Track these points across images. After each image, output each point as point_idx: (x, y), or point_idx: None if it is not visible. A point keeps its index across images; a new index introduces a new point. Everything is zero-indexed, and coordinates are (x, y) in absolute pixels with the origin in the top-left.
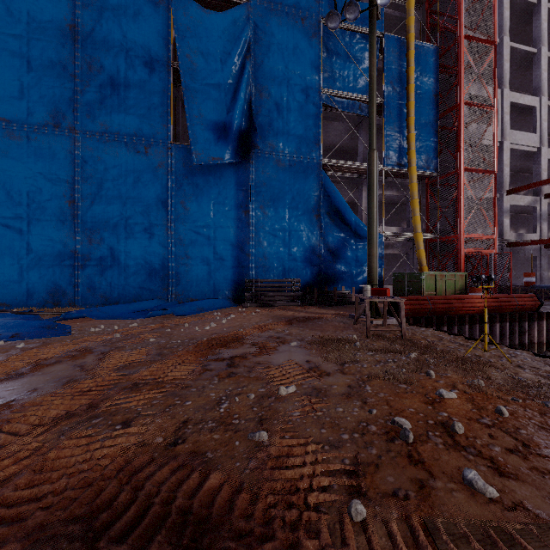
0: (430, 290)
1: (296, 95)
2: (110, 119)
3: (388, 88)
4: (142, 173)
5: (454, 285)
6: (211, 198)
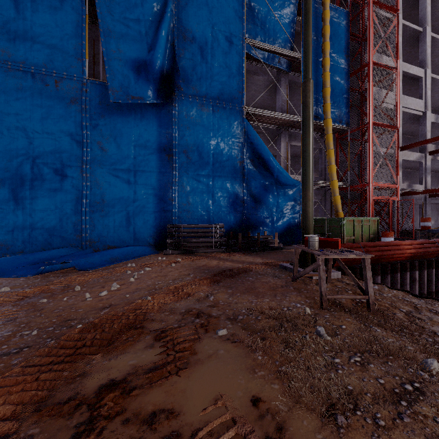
0: (349, 235)
1: (220, 42)
2: (12, 46)
3: None
4: (51, 108)
5: (368, 230)
6: (131, 140)
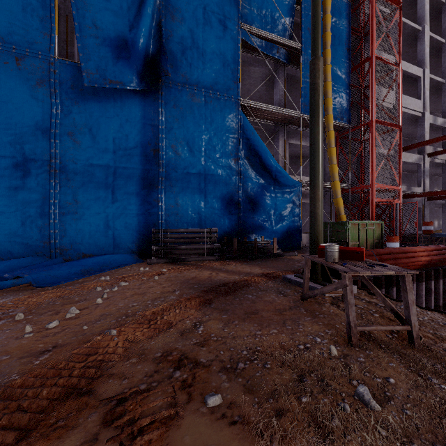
0: (353, 240)
1: (213, 25)
2: None
3: (306, 34)
4: (11, 91)
5: (373, 234)
6: (110, 132)
